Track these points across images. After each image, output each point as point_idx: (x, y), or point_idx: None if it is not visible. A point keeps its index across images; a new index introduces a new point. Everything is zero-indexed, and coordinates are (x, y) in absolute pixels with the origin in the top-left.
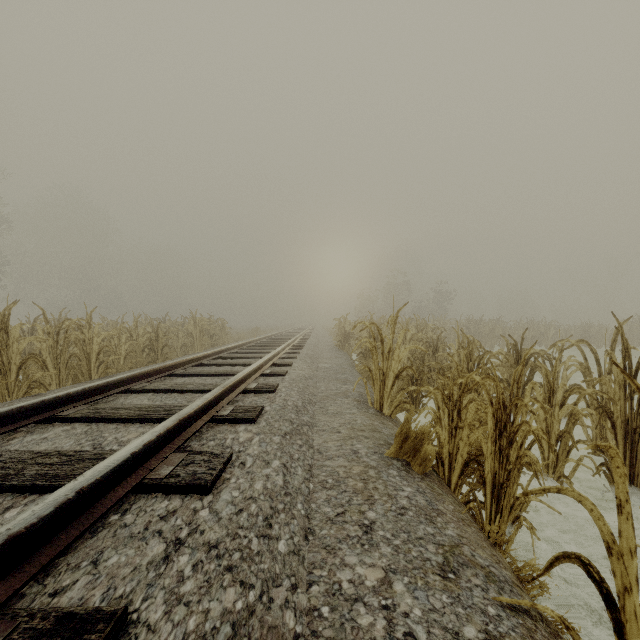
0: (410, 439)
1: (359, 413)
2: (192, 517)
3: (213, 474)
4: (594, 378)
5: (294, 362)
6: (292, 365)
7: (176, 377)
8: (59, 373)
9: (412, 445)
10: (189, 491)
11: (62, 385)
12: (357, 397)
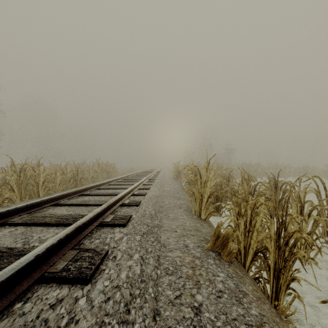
0: (220, 238)
1: (187, 218)
2: (72, 306)
3: (92, 268)
4: (326, 198)
5: (151, 187)
6: (149, 189)
7: (85, 196)
8: (21, 193)
9: (221, 242)
10: (74, 282)
11: (22, 200)
12: (186, 208)
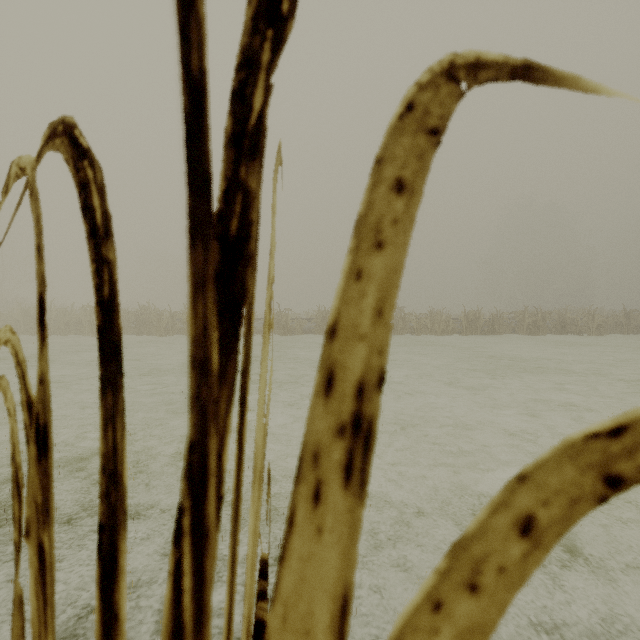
0: None
1: None
2: None
3: None
4: None
5: None
6: None
7: None
8: None
9: None
10: None
11: None
12: None
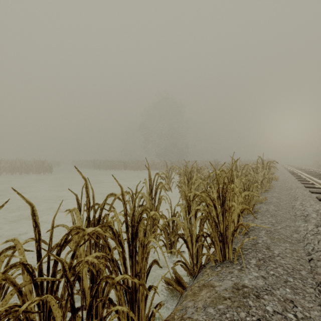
0: None
1: None
2: None
3: None
4: None
5: None
6: None
7: None
8: None
9: None
10: None
11: None
12: None
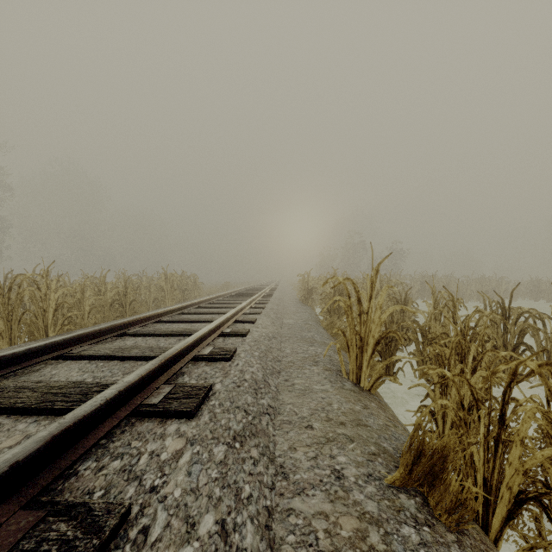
0: (425, 458)
1: (333, 390)
2: None
3: None
4: None
5: (258, 318)
6: (255, 322)
7: (129, 337)
8: (11, 331)
9: (428, 467)
10: None
11: (14, 343)
12: (327, 364)
